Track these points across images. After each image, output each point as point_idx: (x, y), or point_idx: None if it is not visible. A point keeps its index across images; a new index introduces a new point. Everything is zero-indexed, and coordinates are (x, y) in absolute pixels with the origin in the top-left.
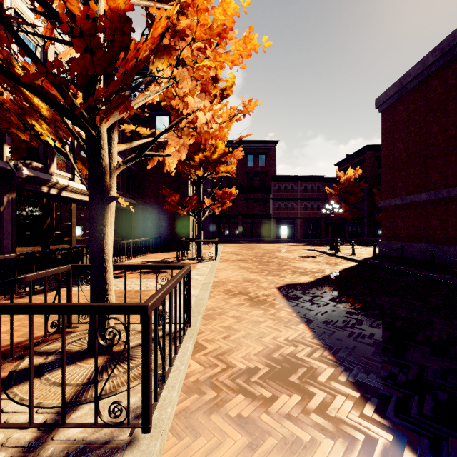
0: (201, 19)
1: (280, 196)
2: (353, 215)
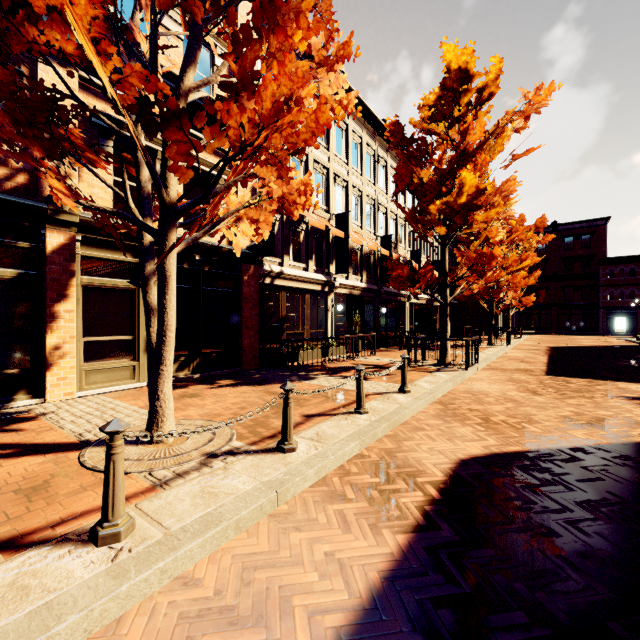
0: (514, 278)
1: (612, 282)
2: None
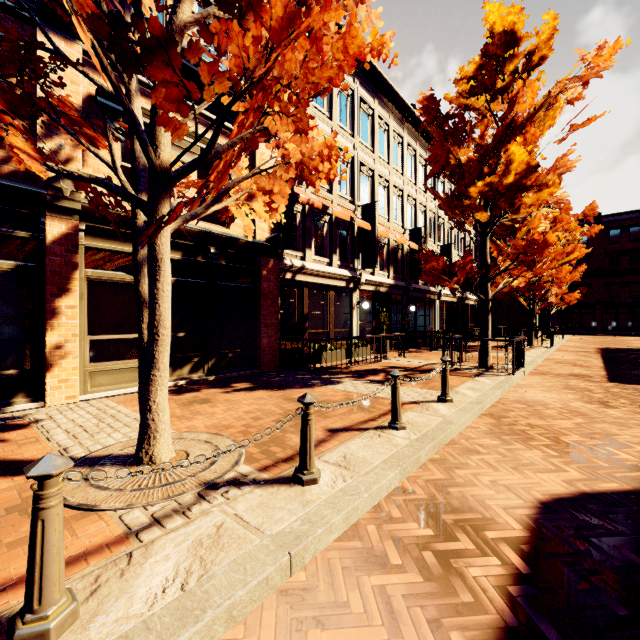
0: (558, 273)
1: None
2: None
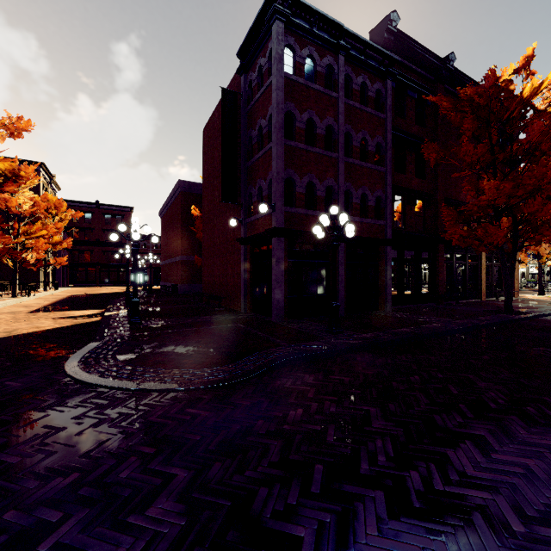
0: (37, 243)
1: None
2: None
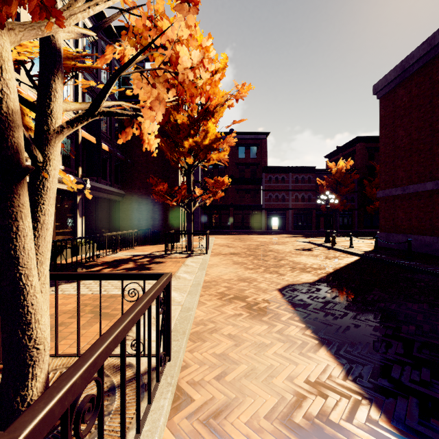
0: None
1: (271, 188)
2: (343, 206)
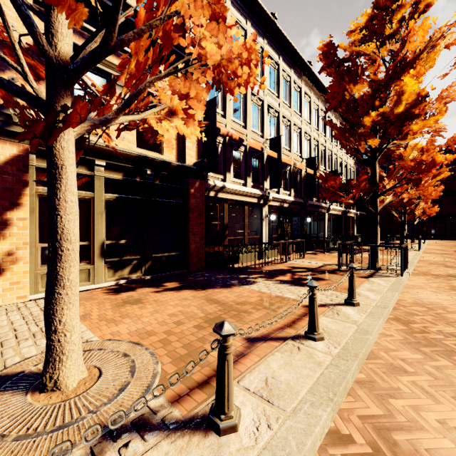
0: (425, 192)
1: None
2: None
